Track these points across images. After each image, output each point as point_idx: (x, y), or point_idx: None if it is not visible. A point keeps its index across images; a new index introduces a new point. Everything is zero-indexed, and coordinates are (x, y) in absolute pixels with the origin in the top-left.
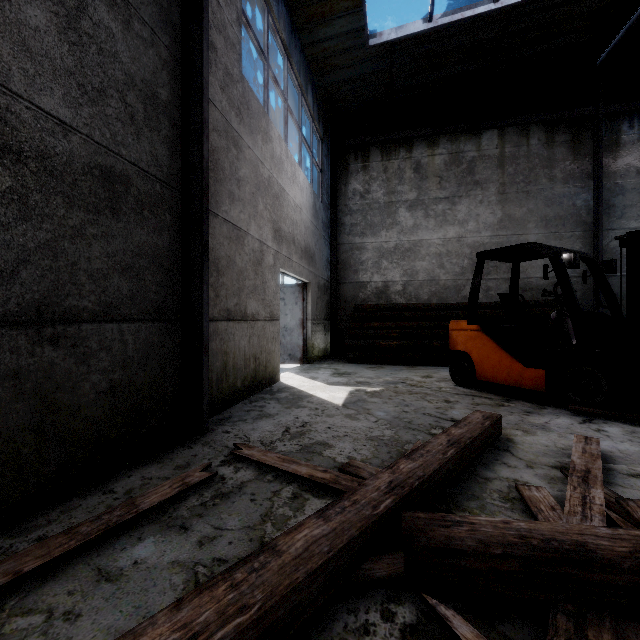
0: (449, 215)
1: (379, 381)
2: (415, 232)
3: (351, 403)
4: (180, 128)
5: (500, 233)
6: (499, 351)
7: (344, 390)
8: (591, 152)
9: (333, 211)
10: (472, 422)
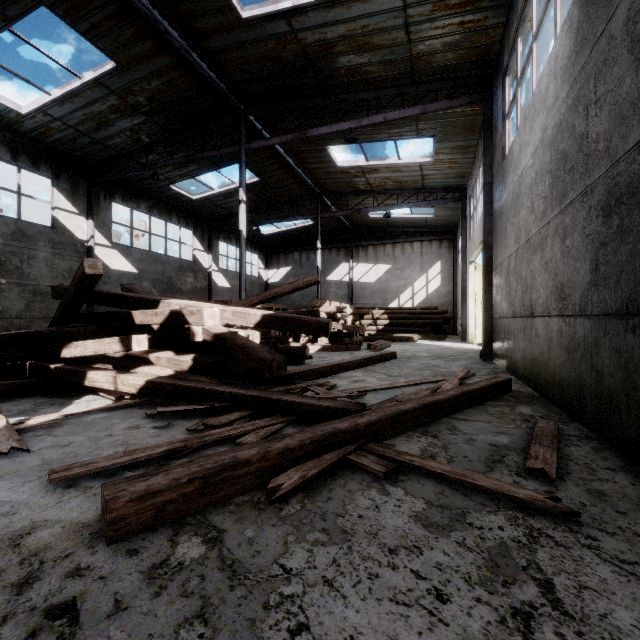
0: None
1: None
2: None
3: None
4: None
5: None
6: None
7: None
8: None
9: None
10: (197, 465)
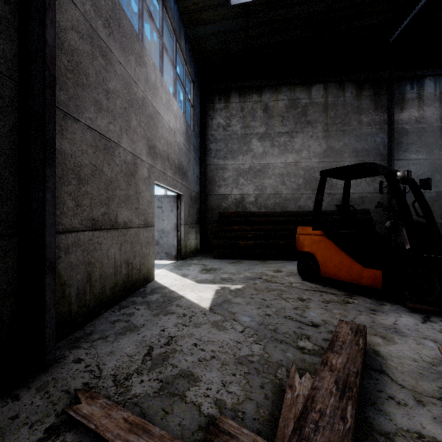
0: (289, 145)
1: (240, 277)
2: (264, 157)
3: (217, 305)
4: (16, 6)
5: (325, 160)
6: (340, 253)
7: (211, 289)
8: (386, 104)
9: (202, 139)
10: (346, 341)
